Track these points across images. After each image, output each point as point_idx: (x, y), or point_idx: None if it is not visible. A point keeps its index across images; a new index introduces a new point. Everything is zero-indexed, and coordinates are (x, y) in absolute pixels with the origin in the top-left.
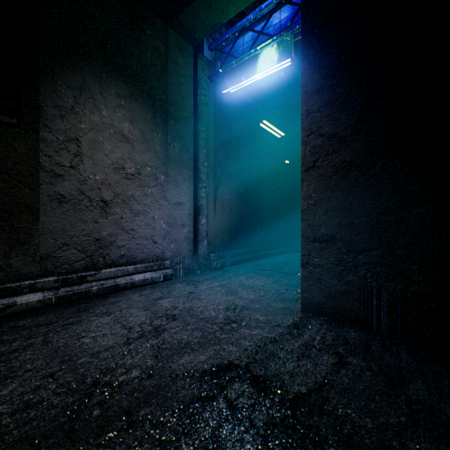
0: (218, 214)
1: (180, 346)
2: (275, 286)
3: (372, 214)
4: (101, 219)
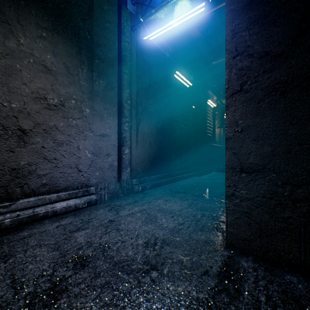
0: (139, 145)
1: None
2: (192, 211)
3: None
4: (18, 148)
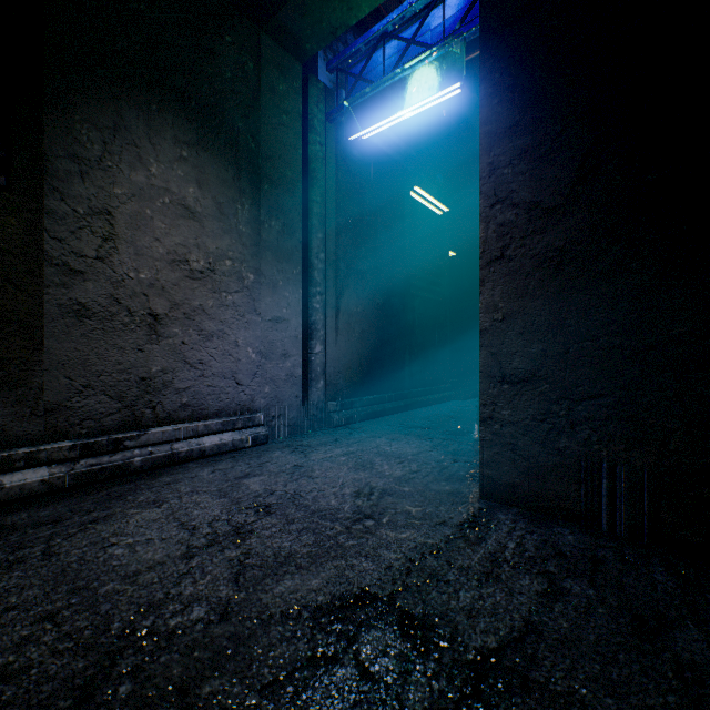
0: (342, 337)
1: (277, 562)
2: (436, 455)
3: (600, 335)
4: (149, 345)
